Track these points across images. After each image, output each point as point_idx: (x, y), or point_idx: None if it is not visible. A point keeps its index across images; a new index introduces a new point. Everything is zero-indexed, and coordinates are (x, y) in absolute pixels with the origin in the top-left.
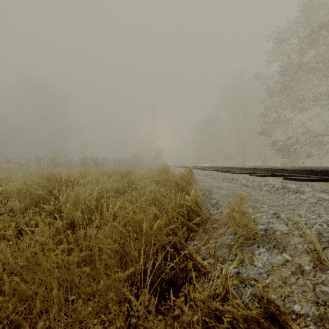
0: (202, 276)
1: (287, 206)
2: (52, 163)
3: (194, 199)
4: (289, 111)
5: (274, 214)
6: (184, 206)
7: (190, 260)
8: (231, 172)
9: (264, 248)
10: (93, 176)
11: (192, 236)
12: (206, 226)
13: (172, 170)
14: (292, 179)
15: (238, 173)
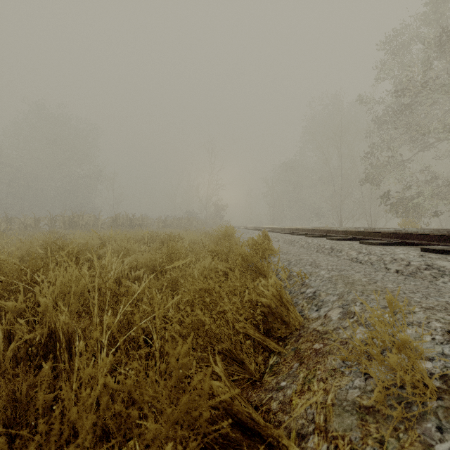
0: None
1: None
2: (71, 223)
3: (276, 291)
4: (405, 150)
5: (447, 332)
6: (258, 306)
7: (275, 449)
8: (327, 238)
9: None
10: (118, 243)
11: (272, 364)
12: (300, 346)
13: (239, 234)
14: (439, 251)
15: (340, 239)
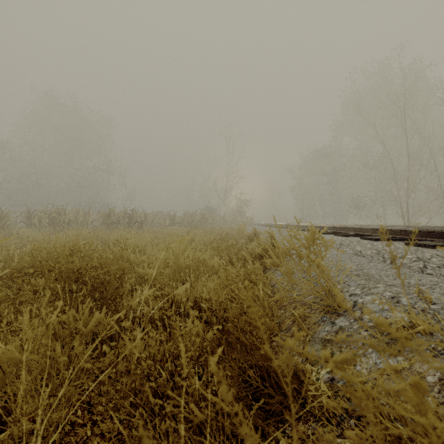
0: None
1: None
2: (51, 220)
3: None
4: None
5: None
6: None
7: None
8: None
9: None
10: None
11: None
12: None
13: (278, 238)
14: None
15: None
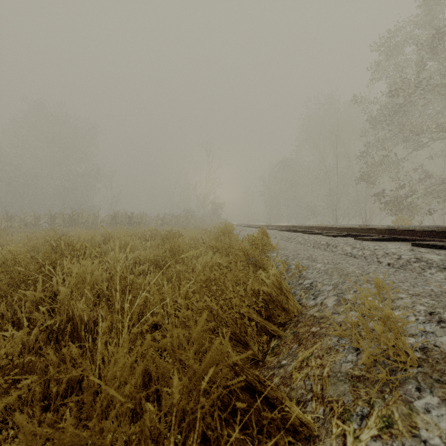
0: (303, 444)
1: (444, 297)
2: (70, 221)
3: (276, 280)
4: (399, 149)
5: (429, 313)
6: (260, 294)
7: (278, 411)
8: (323, 235)
9: (434, 394)
10: (121, 239)
11: (273, 347)
12: (298, 330)
13: (237, 231)
14: (428, 245)
15: (335, 236)
